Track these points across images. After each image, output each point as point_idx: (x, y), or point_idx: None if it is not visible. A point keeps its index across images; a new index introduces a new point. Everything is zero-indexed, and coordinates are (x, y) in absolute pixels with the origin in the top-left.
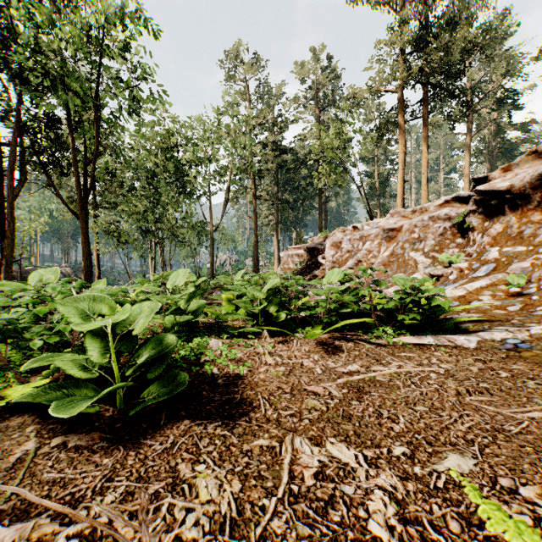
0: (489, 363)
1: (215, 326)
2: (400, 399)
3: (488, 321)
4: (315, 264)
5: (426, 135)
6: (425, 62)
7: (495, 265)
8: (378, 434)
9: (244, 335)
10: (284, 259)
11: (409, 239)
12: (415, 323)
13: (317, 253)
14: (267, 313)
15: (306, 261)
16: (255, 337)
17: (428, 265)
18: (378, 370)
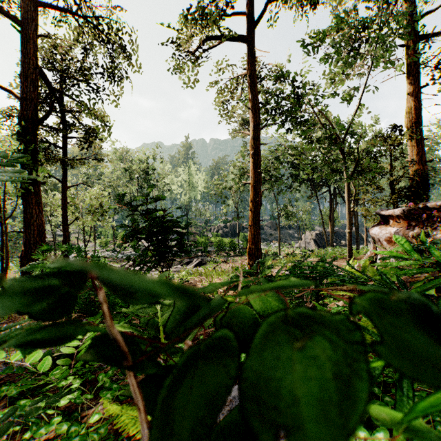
0: None
1: None
2: None
3: None
4: None
5: None
6: None
7: None
8: None
9: None
10: None
11: None
12: None
13: None
14: None
15: None
16: None
17: None
18: None
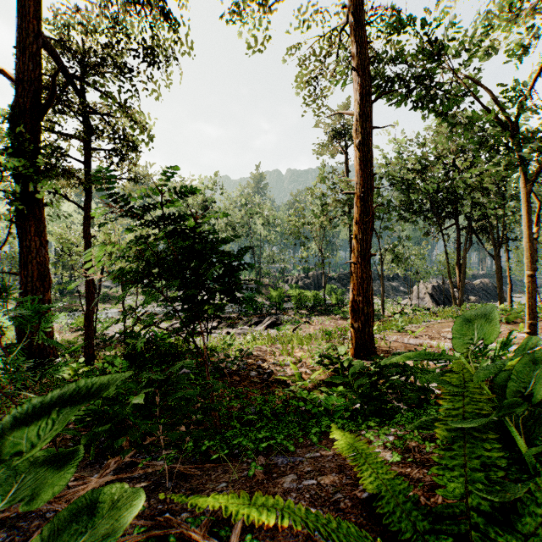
0: None
1: None
2: None
3: None
4: None
5: None
6: None
7: None
8: None
9: None
10: None
11: None
12: None
13: None
14: None
15: None
16: None
17: None
18: None
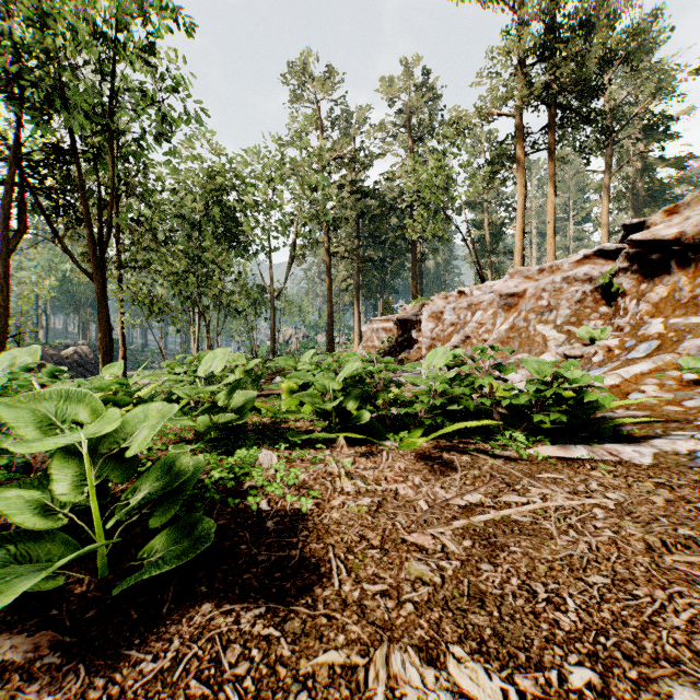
0: (677, 490)
1: (270, 430)
2: (560, 560)
3: (658, 422)
4: (408, 341)
5: (553, 172)
6: (552, 76)
7: (659, 342)
8: (534, 637)
9: (311, 443)
10: (368, 335)
11: (535, 307)
12: (558, 426)
13: (410, 327)
14: (344, 411)
15: (397, 337)
16: (326, 446)
17: (561, 342)
18: (513, 502)
